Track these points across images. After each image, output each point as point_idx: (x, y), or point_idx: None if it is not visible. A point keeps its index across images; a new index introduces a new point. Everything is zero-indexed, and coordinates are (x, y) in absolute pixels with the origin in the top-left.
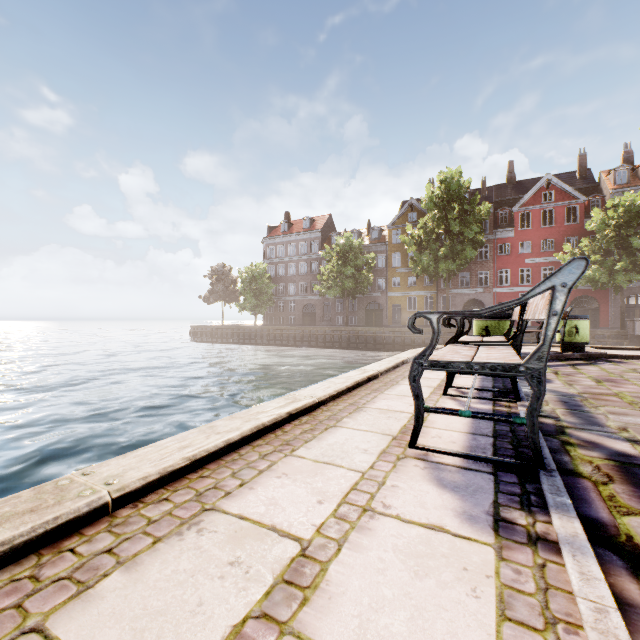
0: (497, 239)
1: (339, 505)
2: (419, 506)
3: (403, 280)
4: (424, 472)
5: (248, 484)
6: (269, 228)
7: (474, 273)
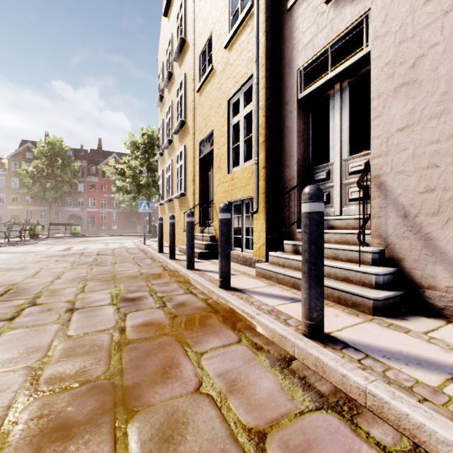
0: (89, 181)
1: None
2: None
3: (22, 198)
4: None
5: None
6: None
7: (76, 199)
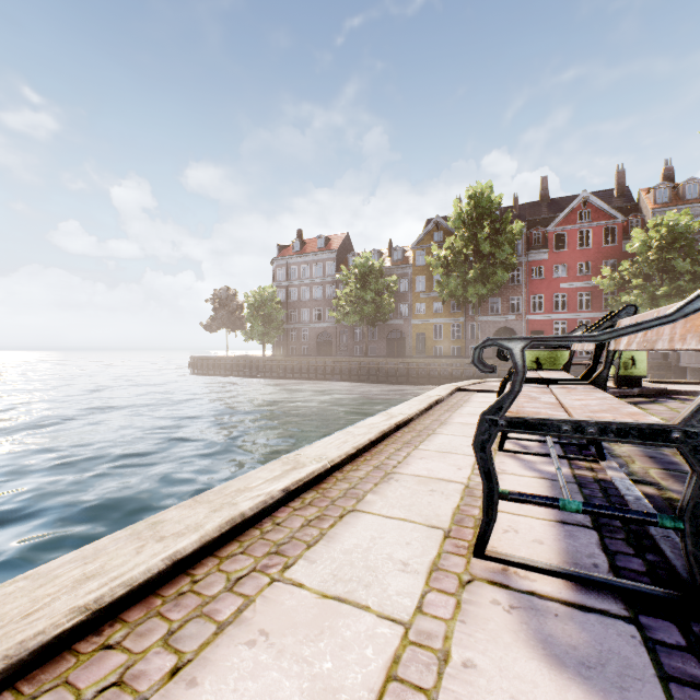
0: (530, 261)
1: None
2: None
3: (428, 306)
4: (513, 620)
5: (188, 668)
6: (279, 247)
7: (505, 299)
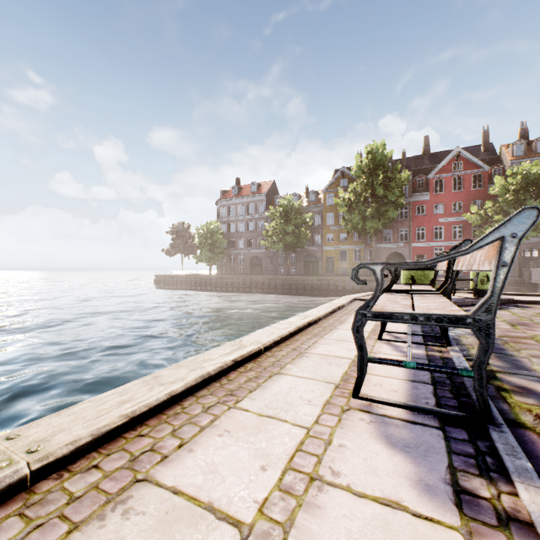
0: (415, 202)
1: (284, 472)
2: (370, 473)
3: (336, 236)
4: (370, 427)
5: (187, 445)
6: (222, 192)
7: (395, 230)
